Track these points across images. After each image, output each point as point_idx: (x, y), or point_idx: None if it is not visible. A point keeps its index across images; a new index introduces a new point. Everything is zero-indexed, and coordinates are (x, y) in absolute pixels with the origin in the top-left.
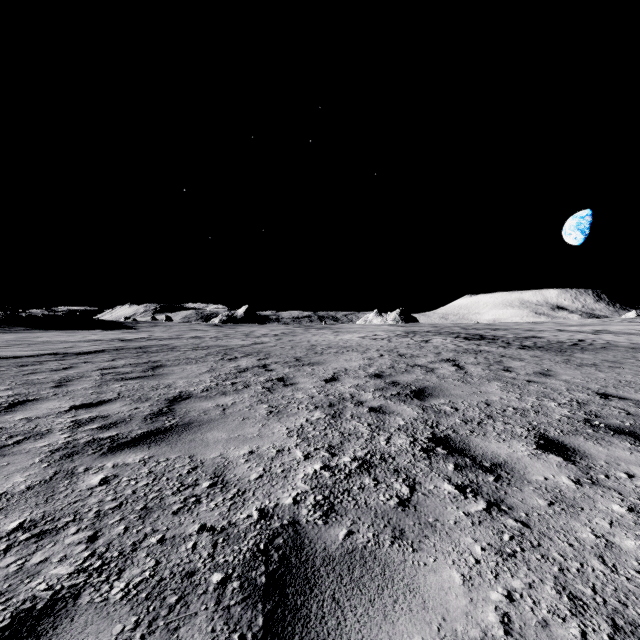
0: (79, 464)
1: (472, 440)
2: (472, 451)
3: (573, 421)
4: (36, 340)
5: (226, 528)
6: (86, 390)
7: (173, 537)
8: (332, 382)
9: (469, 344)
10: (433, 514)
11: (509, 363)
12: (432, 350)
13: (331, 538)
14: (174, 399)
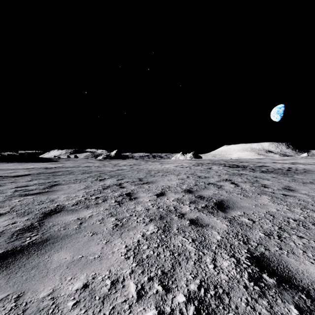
0: None
1: (288, 261)
2: (298, 280)
3: None
4: None
5: None
6: None
7: None
8: (161, 196)
9: (233, 170)
10: None
11: (262, 182)
12: (215, 173)
13: None
14: (49, 212)
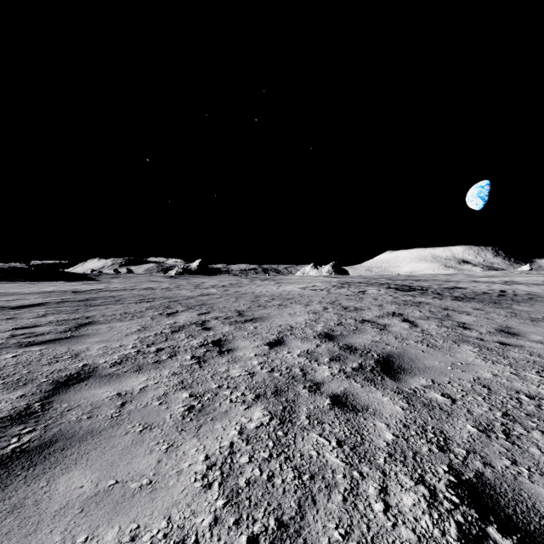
0: None
1: (534, 493)
2: None
3: None
4: None
5: None
6: None
7: None
8: (277, 347)
9: (404, 295)
10: None
11: (459, 317)
12: (373, 302)
13: None
14: (65, 381)
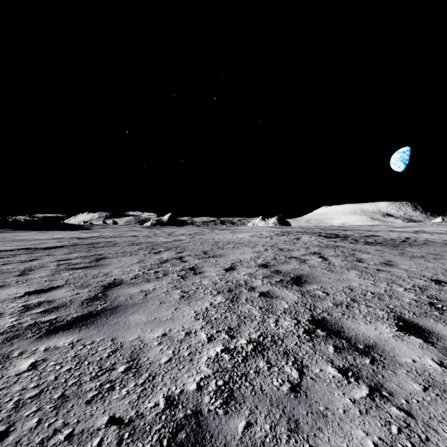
0: (16, 348)
1: (344, 322)
2: (346, 333)
3: (420, 304)
4: (17, 238)
5: (133, 420)
6: (42, 278)
7: (81, 432)
8: (230, 271)
9: (328, 241)
10: (323, 401)
11: (360, 255)
12: (302, 245)
13: (231, 432)
14: (108, 285)
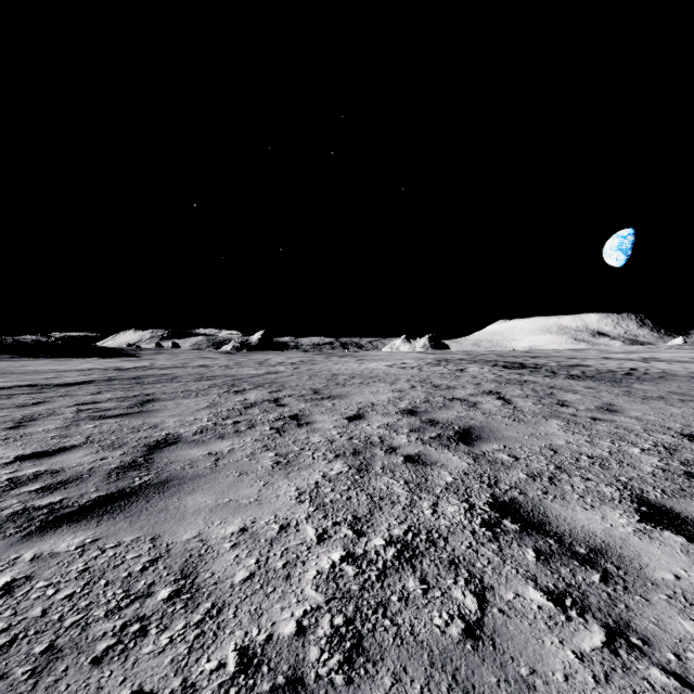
0: None
1: (549, 507)
2: (554, 526)
3: (672, 475)
4: (18, 369)
5: None
6: (48, 433)
7: None
8: (356, 420)
9: (510, 373)
10: (525, 657)
11: (562, 396)
12: (470, 380)
13: None
14: (156, 445)
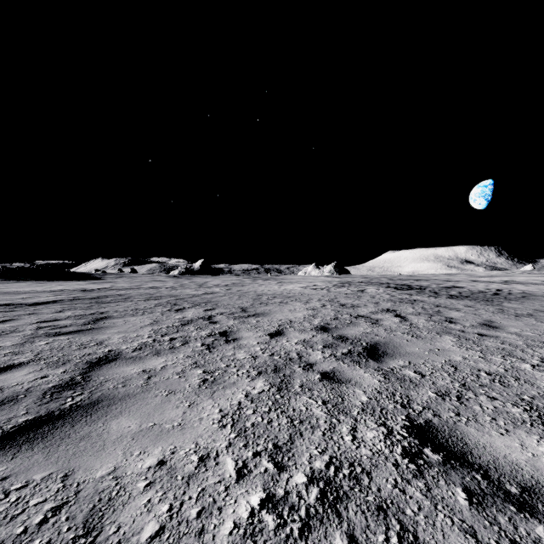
0: None
1: (465, 431)
2: (476, 456)
3: None
4: (2, 290)
5: None
6: (3, 350)
7: None
8: (277, 337)
9: (401, 294)
10: None
11: (448, 313)
12: (370, 300)
13: None
14: (97, 362)
